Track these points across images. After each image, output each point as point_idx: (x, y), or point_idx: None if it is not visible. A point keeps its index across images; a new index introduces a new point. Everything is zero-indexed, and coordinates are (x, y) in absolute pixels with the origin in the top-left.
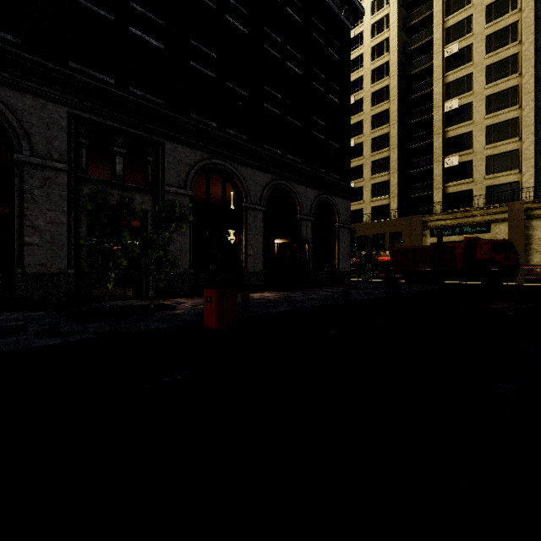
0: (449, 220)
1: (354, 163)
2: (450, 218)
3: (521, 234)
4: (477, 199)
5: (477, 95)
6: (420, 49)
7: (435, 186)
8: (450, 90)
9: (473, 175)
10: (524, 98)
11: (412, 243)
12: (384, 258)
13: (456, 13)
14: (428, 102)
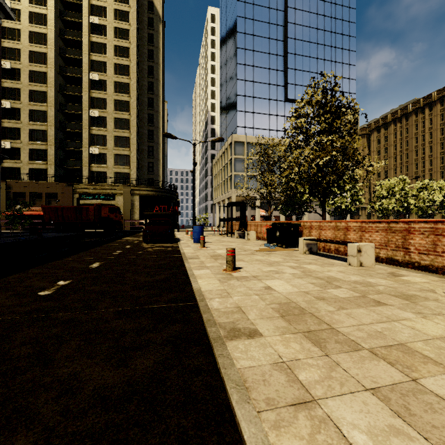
0: (92, 189)
1: (10, 124)
2: (93, 188)
3: (129, 203)
4: (109, 179)
5: (109, 114)
6: (74, 60)
7: (84, 164)
8: (94, 102)
9: (107, 163)
10: (132, 128)
11: (65, 203)
12: (41, 213)
13: (98, 55)
14: (81, 102)
